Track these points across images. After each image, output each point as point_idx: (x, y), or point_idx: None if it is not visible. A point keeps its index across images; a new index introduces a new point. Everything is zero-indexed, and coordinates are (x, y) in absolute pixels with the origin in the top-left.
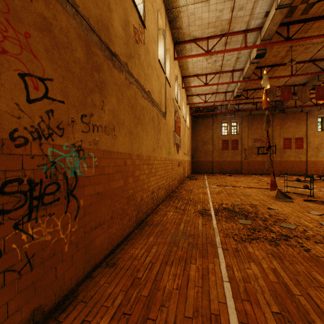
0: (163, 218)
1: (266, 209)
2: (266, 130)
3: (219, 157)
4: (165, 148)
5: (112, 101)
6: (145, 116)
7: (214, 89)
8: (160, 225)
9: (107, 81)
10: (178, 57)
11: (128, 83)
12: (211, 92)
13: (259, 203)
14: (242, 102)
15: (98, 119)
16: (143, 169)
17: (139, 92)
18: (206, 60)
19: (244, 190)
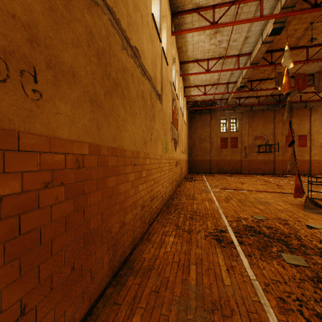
0: (160, 253)
1: (307, 229)
2: (288, 120)
3: (217, 155)
4: (161, 142)
5: None
6: (130, 85)
7: (215, 79)
8: (154, 272)
9: None
10: (177, 31)
11: None
12: (212, 83)
13: (289, 216)
14: (243, 95)
15: None
16: (124, 173)
17: (117, 36)
18: (209, 40)
19: (257, 195)
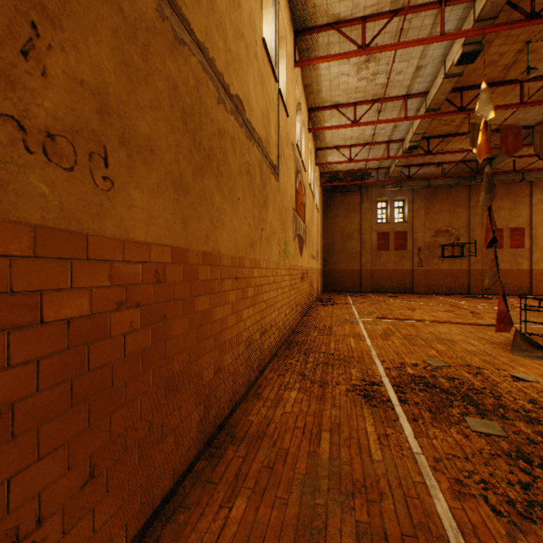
0: (275, 414)
1: (512, 382)
2: (487, 205)
3: (372, 262)
4: (278, 241)
5: (91, 53)
6: (229, 155)
7: (368, 135)
8: (266, 441)
9: None
10: (303, 61)
11: (170, 37)
12: (362, 143)
13: (485, 362)
14: (416, 161)
15: None
16: (221, 291)
17: (210, 85)
18: (357, 72)
19: (435, 328)
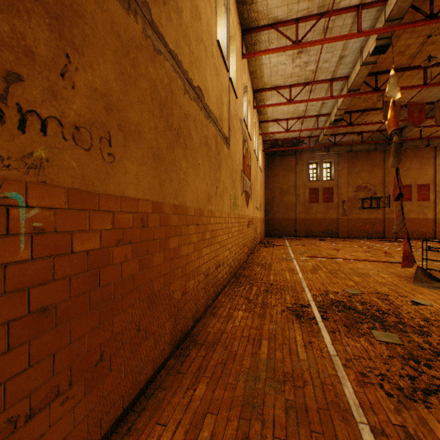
0: (227, 327)
1: (411, 305)
2: (395, 167)
3: (305, 213)
4: (229, 196)
5: (101, 69)
6: (192, 132)
7: (301, 111)
8: (220, 345)
9: (84, 10)
10: (249, 54)
11: (151, 50)
12: (296, 117)
13: (391, 290)
14: (340, 131)
15: (48, 100)
16: (186, 234)
17: (179, 81)
18: (292, 61)
19: (354, 265)
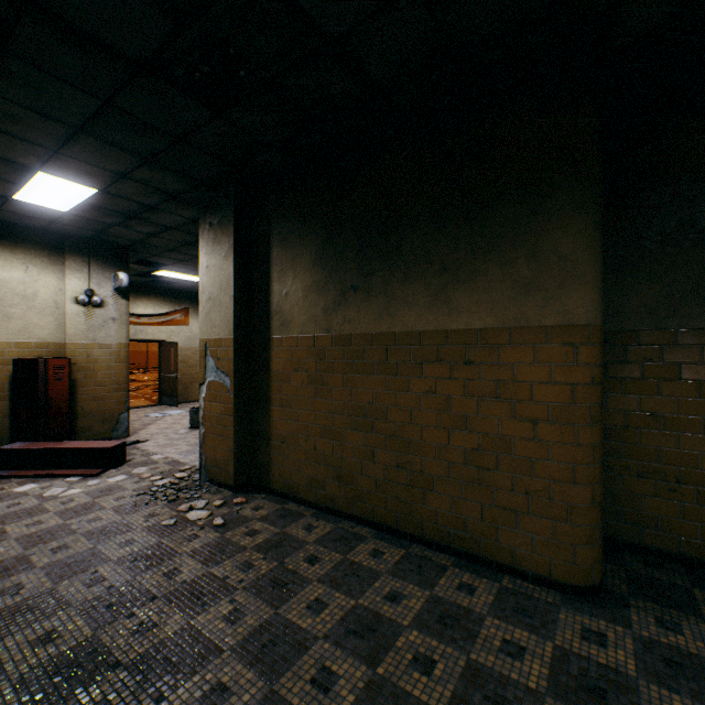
0: None
1: None
2: None
3: None
4: None
5: None
6: None
7: None
8: None
9: None
10: None
11: None
12: None
13: None
14: None
15: None
16: None
17: None
18: None
19: None
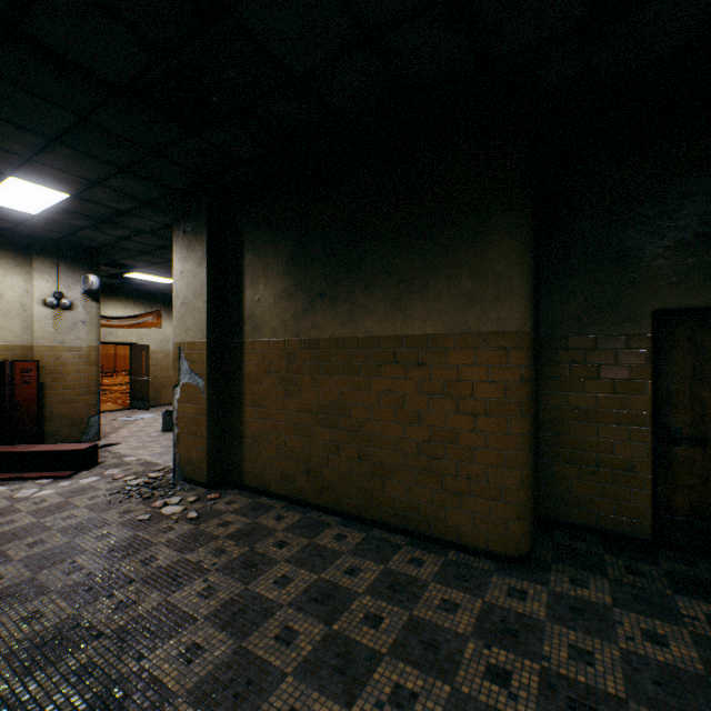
0: None
1: None
2: None
3: None
4: None
5: None
6: None
7: None
8: None
9: None
10: None
11: None
12: None
13: None
14: None
15: None
16: None
17: None
18: None
19: None
